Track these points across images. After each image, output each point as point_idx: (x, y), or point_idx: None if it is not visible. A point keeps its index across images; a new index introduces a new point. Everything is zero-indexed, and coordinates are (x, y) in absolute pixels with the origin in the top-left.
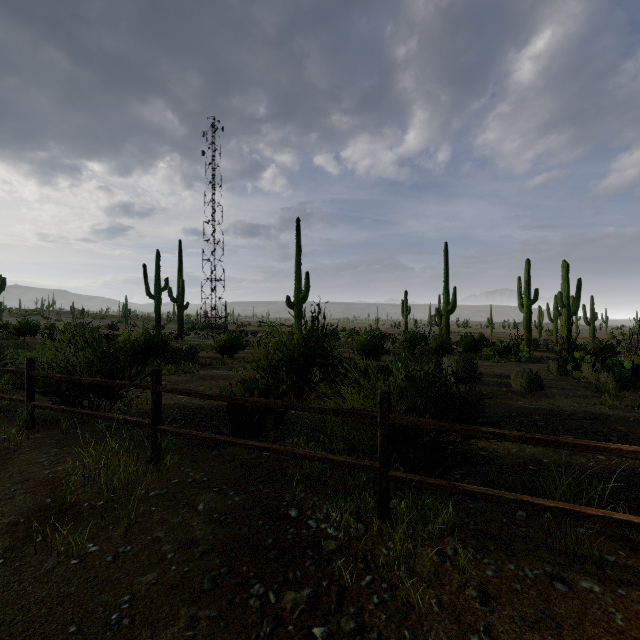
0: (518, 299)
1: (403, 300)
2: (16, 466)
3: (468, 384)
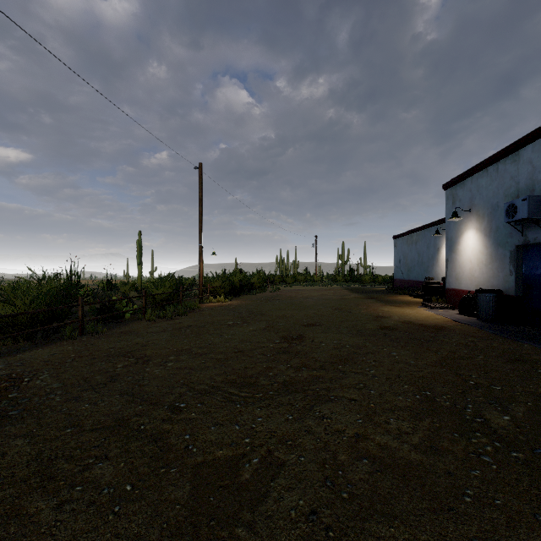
0: None
1: None
2: (133, 329)
3: None
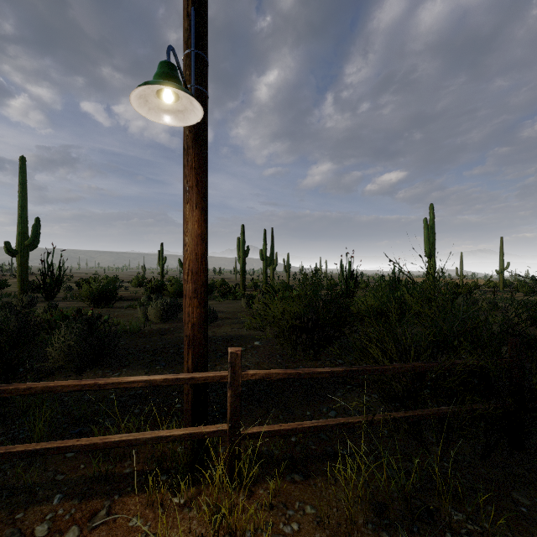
0: (238, 253)
1: (160, 251)
2: None
3: (168, 322)
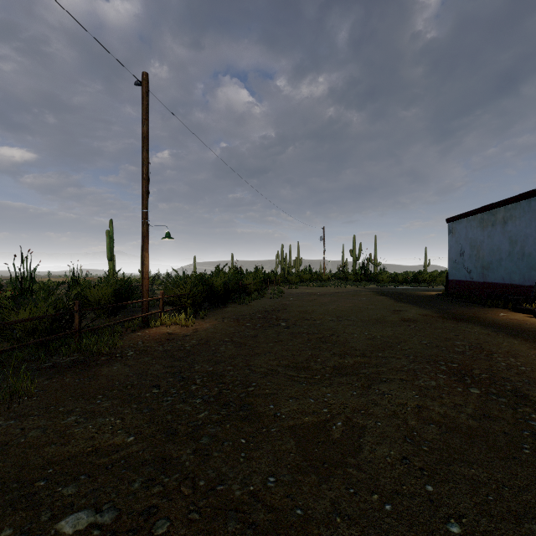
0: None
1: None
2: None
3: None
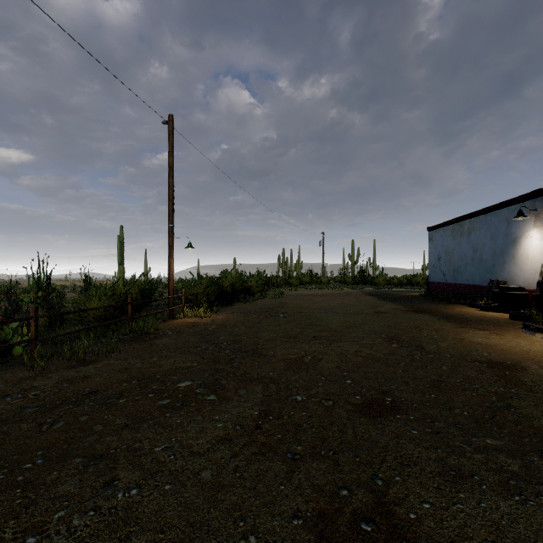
0: None
1: None
2: None
3: None
